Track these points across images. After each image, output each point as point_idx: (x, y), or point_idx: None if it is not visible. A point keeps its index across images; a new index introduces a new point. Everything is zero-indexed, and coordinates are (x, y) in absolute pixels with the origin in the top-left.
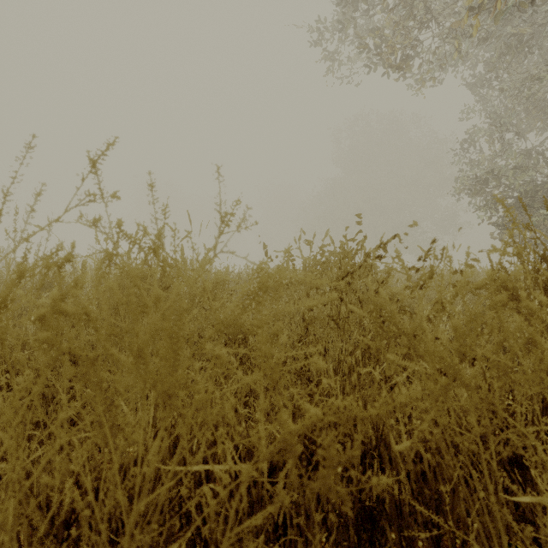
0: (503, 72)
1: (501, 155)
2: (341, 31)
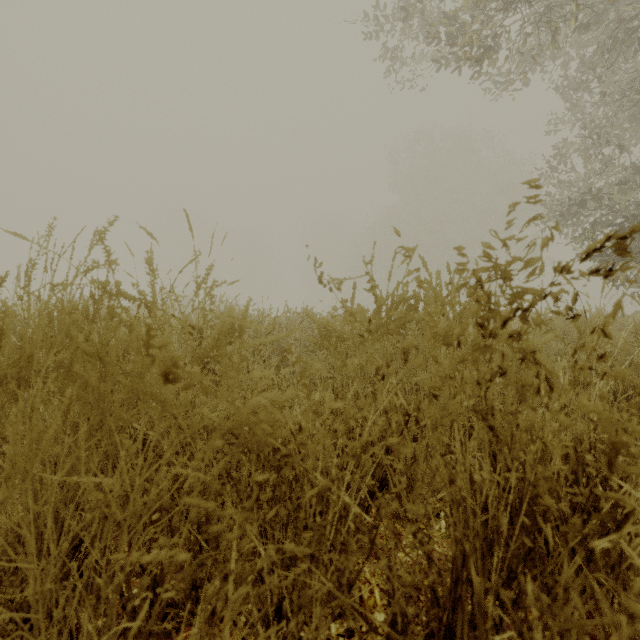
0: (602, 72)
1: (600, 173)
2: (404, 18)
